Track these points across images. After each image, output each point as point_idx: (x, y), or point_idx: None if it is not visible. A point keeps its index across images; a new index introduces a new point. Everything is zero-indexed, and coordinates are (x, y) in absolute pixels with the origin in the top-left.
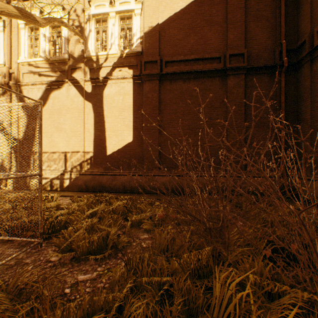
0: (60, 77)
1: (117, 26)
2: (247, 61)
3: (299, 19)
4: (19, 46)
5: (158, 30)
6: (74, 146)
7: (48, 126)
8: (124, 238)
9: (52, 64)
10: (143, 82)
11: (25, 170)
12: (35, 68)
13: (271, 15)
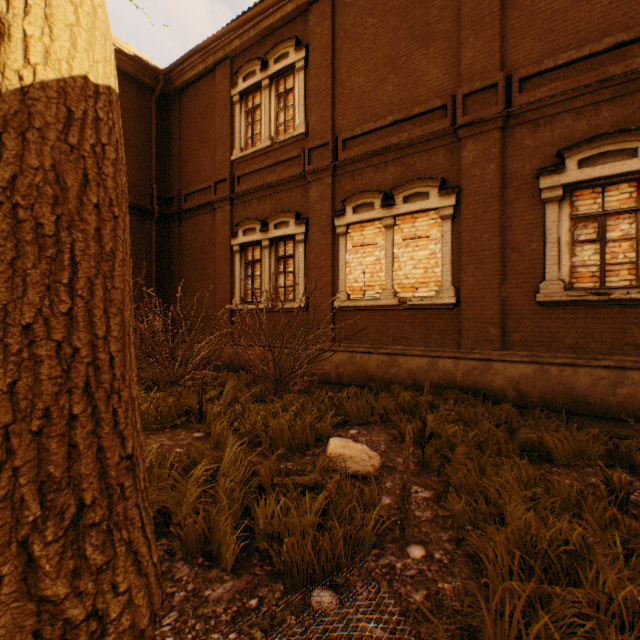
0: None
1: None
2: None
3: (171, 169)
4: None
5: None
6: None
7: None
8: None
9: None
10: None
11: None
12: None
13: (142, 146)
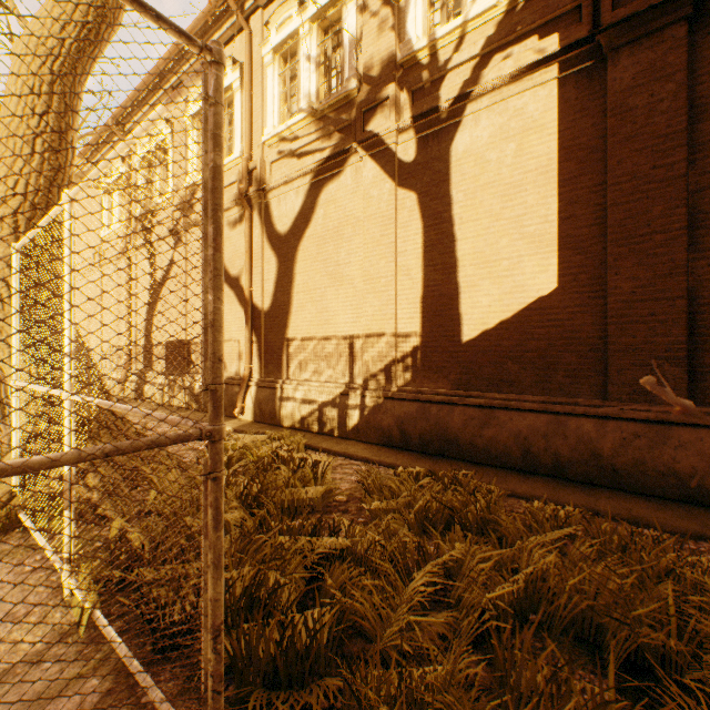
0: (340, 145)
1: None
2: None
3: None
4: (264, 107)
5: None
6: (371, 320)
7: (315, 274)
8: None
9: (323, 119)
10: (602, 62)
11: (272, 379)
12: (291, 143)
13: None
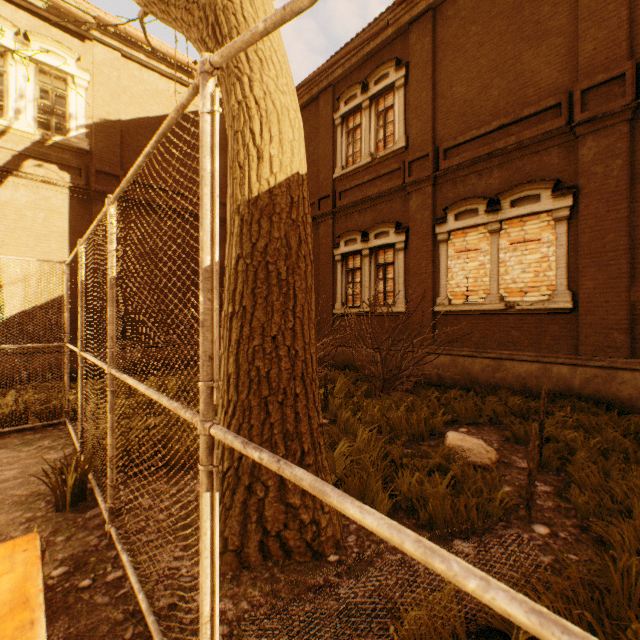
0: None
1: (31, 82)
2: None
3: None
4: None
5: (120, 129)
6: None
7: None
8: None
9: None
10: (91, 200)
11: None
12: None
13: None
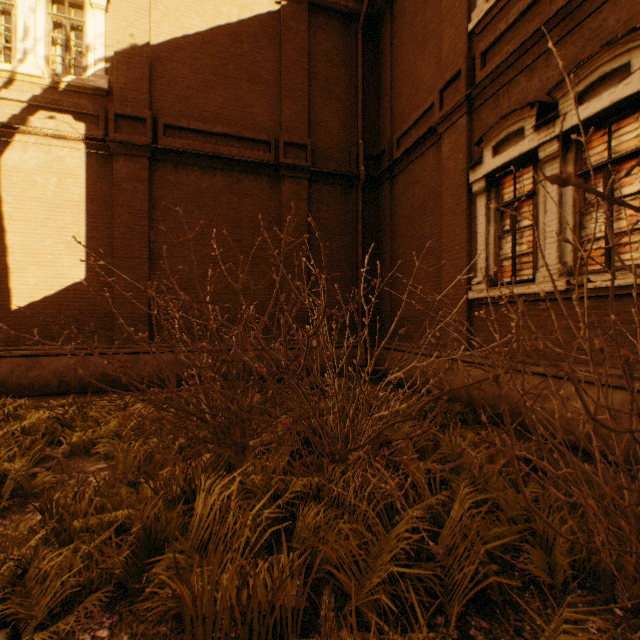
0: None
1: (41, 14)
2: (311, 159)
3: (381, 115)
4: None
5: (148, 56)
6: None
7: None
8: (49, 476)
9: None
10: (112, 156)
11: None
12: None
13: (346, 96)
